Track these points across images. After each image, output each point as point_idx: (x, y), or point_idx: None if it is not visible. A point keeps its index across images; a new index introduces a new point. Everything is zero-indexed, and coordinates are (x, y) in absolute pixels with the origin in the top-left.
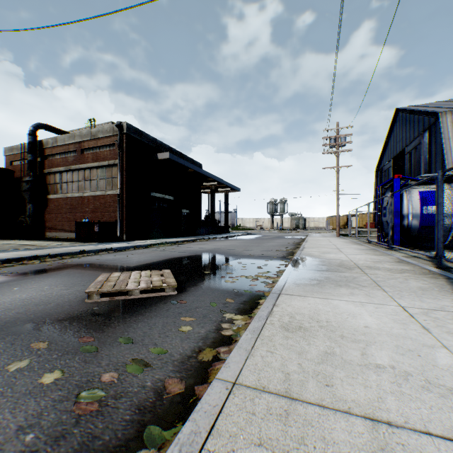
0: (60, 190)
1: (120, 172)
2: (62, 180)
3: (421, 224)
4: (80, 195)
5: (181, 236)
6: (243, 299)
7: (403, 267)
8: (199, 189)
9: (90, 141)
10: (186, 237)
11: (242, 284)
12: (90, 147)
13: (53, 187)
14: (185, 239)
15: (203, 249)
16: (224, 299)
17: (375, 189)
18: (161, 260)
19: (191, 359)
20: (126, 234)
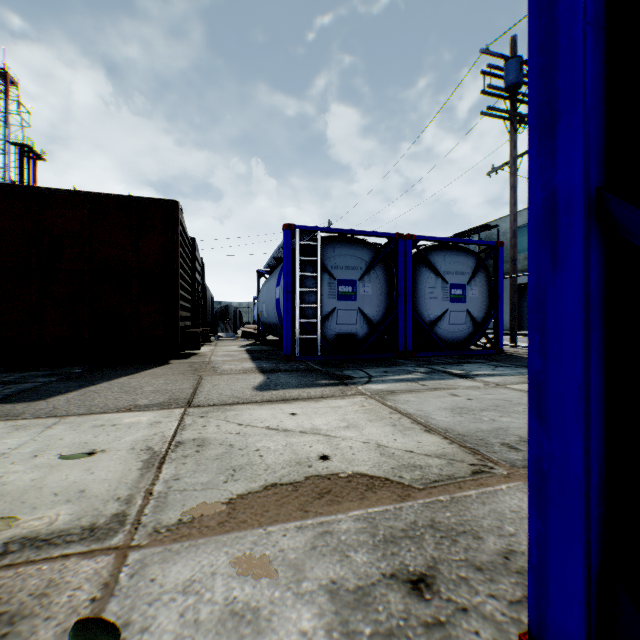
0: None
1: None
2: None
3: None
4: None
5: None
6: None
7: None
8: None
9: None
10: None
11: None
12: None
13: None
14: None
15: None
16: None
17: None
18: None
19: None
20: None
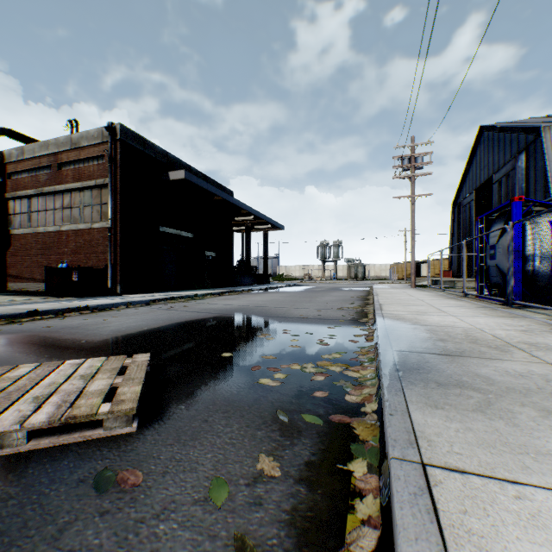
0: (29, 222)
1: (113, 195)
2: (32, 209)
3: None
4: (56, 229)
5: (204, 287)
6: (303, 455)
7: None
8: (230, 225)
9: (70, 152)
10: (211, 289)
11: (295, 388)
12: (71, 161)
13: (19, 218)
14: (207, 292)
15: (231, 307)
16: (254, 456)
17: (451, 229)
18: (157, 326)
19: None
20: (121, 285)
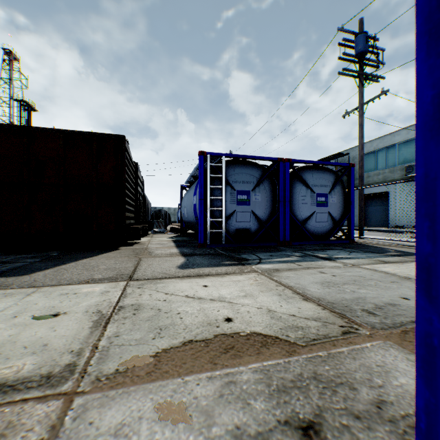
0: None
1: None
2: None
3: None
4: None
5: None
6: None
7: None
8: None
9: None
10: None
11: None
12: None
13: None
14: None
15: None
16: None
17: None
18: None
19: None
20: None
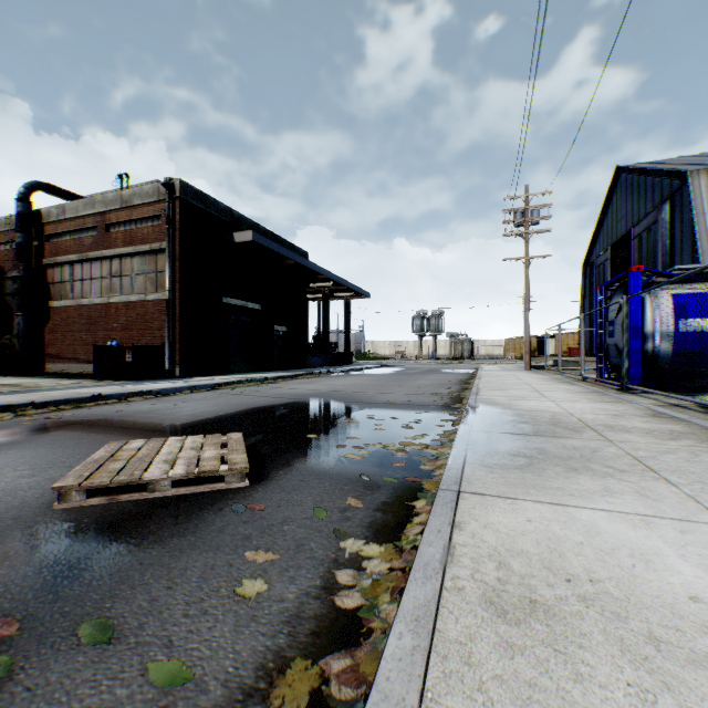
0: (71, 292)
1: (170, 262)
2: (74, 277)
3: (676, 350)
4: (103, 302)
5: (274, 369)
6: (380, 499)
7: (670, 426)
8: (304, 293)
9: (120, 212)
10: (282, 371)
11: (377, 461)
12: (121, 221)
13: (59, 288)
14: (279, 375)
15: (308, 392)
16: (343, 499)
17: (582, 295)
18: (233, 411)
19: (251, 706)
20: (180, 366)
